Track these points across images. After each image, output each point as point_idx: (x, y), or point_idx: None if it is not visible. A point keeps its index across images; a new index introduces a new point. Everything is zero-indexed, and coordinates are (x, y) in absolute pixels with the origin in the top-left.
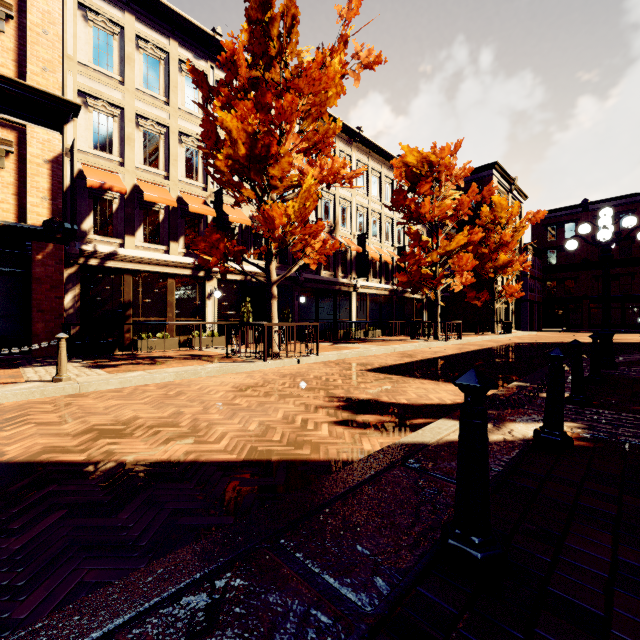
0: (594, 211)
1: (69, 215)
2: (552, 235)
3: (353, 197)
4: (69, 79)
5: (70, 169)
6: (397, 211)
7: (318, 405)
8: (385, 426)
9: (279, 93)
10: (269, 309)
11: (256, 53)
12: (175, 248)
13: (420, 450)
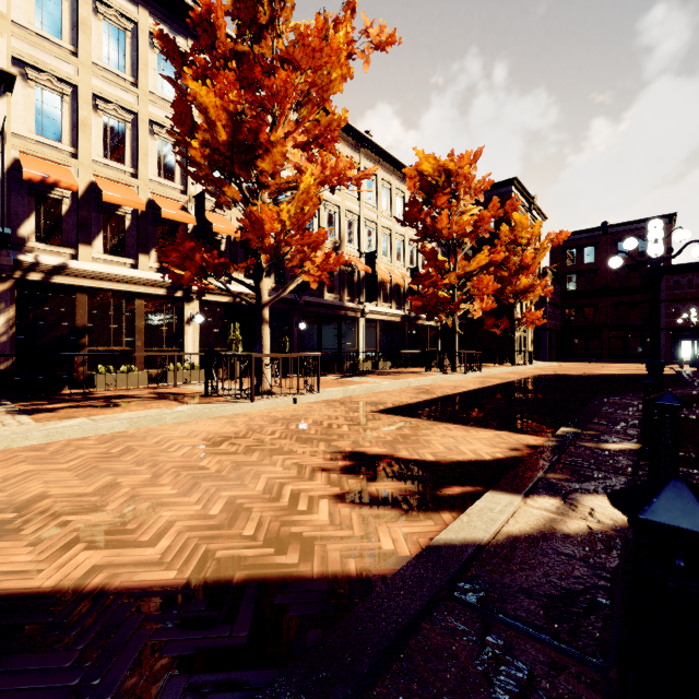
0: (614, 235)
1: (0, 216)
2: (571, 259)
3: (361, 210)
4: (0, 42)
5: (1, 157)
6: (411, 226)
7: (316, 466)
8: (409, 501)
9: (271, 69)
10: (259, 337)
11: (242, 20)
12: (145, 262)
13: (472, 559)
